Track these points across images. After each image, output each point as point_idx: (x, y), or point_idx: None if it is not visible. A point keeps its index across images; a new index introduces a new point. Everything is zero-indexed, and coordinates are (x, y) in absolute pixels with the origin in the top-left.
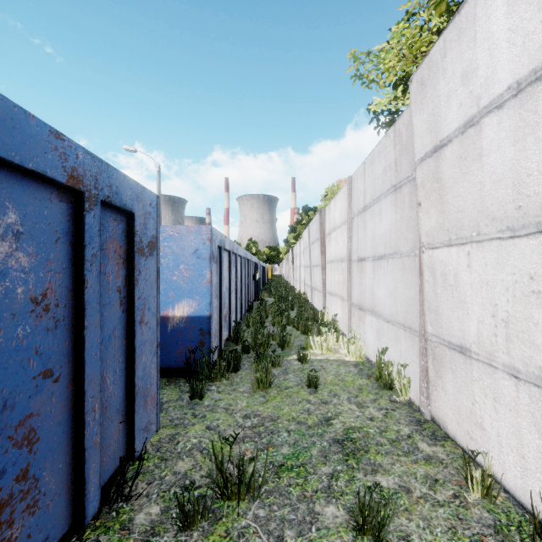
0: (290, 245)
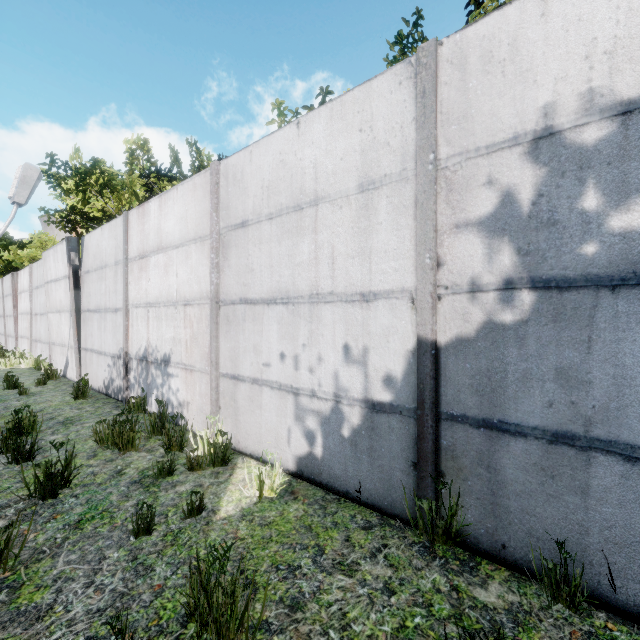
0: None
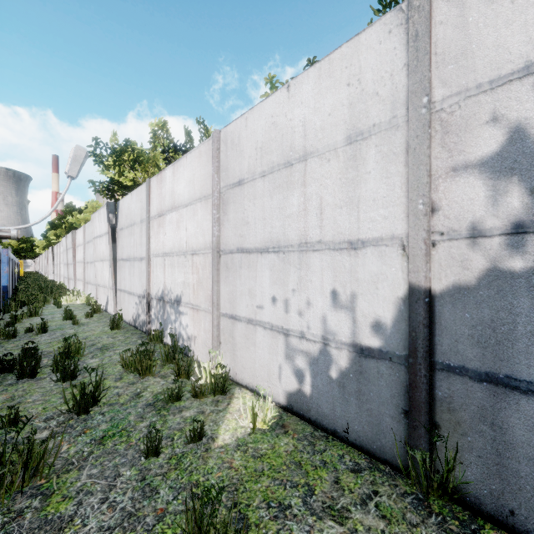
0: (50, 240)
